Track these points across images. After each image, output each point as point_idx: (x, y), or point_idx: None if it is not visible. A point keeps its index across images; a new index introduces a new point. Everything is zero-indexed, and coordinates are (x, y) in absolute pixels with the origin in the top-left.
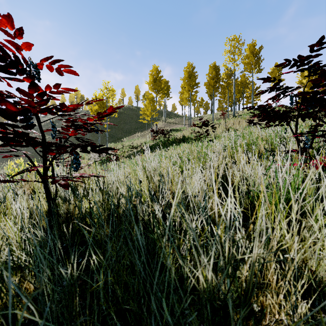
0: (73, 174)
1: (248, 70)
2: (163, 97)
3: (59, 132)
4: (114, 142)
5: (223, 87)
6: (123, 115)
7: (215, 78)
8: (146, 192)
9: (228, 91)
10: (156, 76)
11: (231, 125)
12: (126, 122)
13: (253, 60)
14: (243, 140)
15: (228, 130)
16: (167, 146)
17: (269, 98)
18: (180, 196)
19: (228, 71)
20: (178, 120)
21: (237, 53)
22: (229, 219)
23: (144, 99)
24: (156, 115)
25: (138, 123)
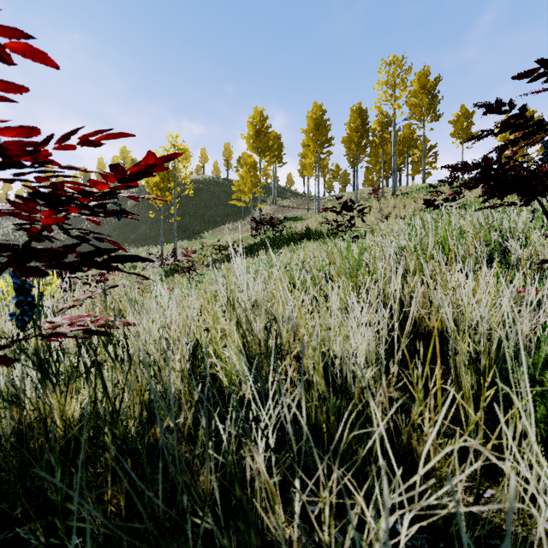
0: (57, 318)
1: (416, 116)
2: (271, 161)
3: (9, 214)
4: (189, 240)
5: (374, 146)
6: (203, 193)
7: (361, 130)
8: (237, 360)
9: (383, 153)
10: (260, 126)
11: (390, 210)
12: (209, 205)
13: (425, 100)
14: (434, 236)
15: (387, 219)
16: (279, 246)
17: (495, 149)
18: (322, 380)
19: (384, 118)
20: (296, 203)
21: (399, 86)
22: (439, 429)
23: (240, 165)
24: (260, 193)
25: (230, 207)
